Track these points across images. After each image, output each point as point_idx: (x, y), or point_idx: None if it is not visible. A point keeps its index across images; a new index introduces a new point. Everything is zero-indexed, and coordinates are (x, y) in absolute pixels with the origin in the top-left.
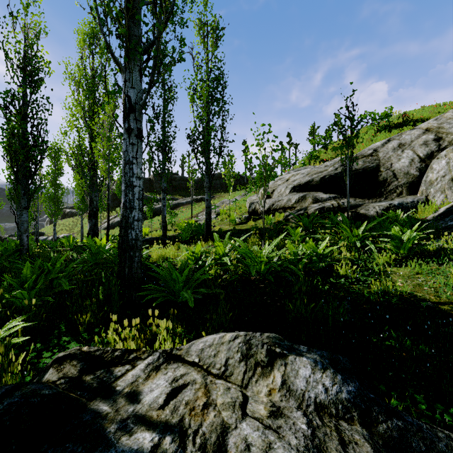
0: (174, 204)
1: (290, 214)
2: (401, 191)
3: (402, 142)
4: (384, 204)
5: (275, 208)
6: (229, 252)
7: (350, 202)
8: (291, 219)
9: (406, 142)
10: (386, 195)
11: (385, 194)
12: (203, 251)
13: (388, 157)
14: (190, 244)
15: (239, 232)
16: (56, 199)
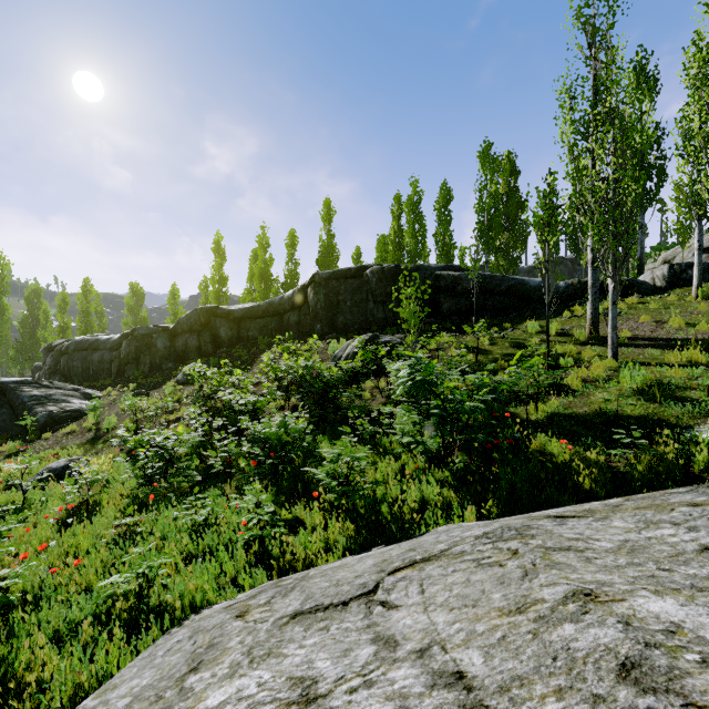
0: None
1: None
2: None
3: None
4: None
5: None
6: None
7: None
8: None
9: None
10: None
11: None
12: None
13: None
14: None
15: None
16: None
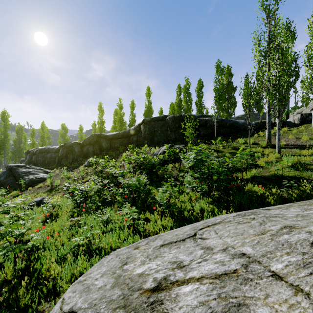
0: None
1: None
2: None
3: None
4: None
5: None
6: None
7: None
8: None
9: None
10: None
11: None
12: None
13: None
14: None
15: None
16: None
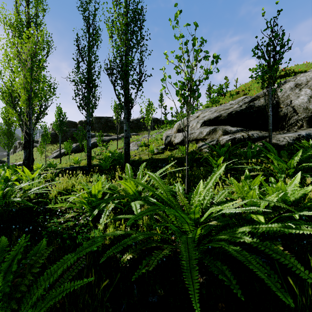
0: (108, 139)
1: (203, 144)
2: (302, 124)
3: (298, 83)
4: (293, 135)
5: (188, 140)
6: (143, 190)
7: (258, 134)
8: (204, 149)
9: (302, 82)
10: (287, 127)
11: (286, 127)
12: (106, 190)
13: (287, 95)
14: (108, 173)
15: (157, 161)
16: (9, 133)
